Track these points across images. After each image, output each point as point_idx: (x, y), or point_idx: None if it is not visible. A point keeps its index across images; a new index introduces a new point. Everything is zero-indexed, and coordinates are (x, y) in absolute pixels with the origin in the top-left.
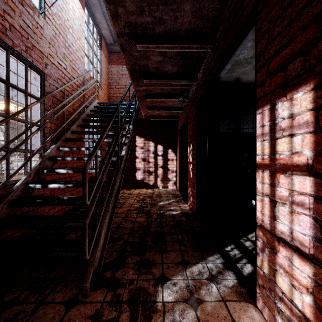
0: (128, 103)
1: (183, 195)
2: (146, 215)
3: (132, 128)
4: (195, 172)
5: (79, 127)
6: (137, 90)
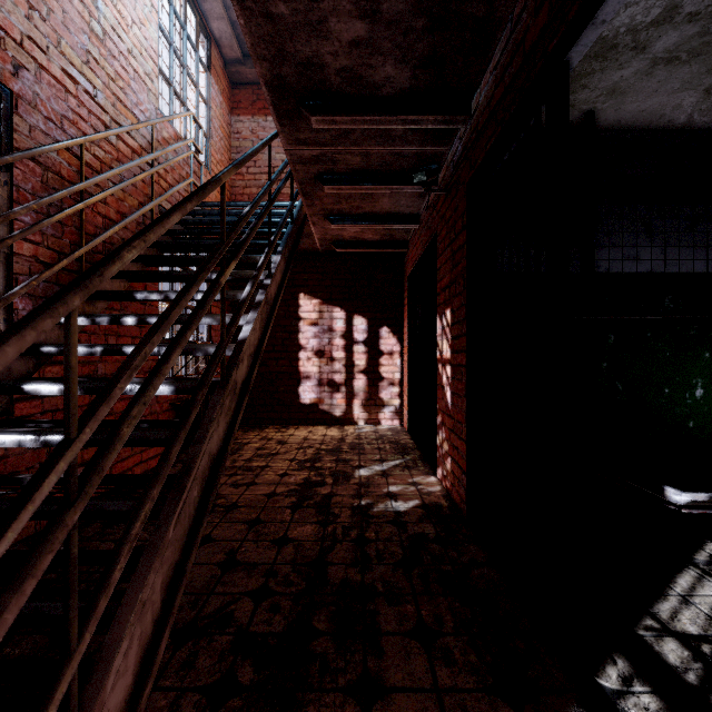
0: (264, 187)
1: (421, 448)
2: (318, 513)
3: (279, 261)
4: (465, 389)
5: (136, 263)
6: (295, 160)
